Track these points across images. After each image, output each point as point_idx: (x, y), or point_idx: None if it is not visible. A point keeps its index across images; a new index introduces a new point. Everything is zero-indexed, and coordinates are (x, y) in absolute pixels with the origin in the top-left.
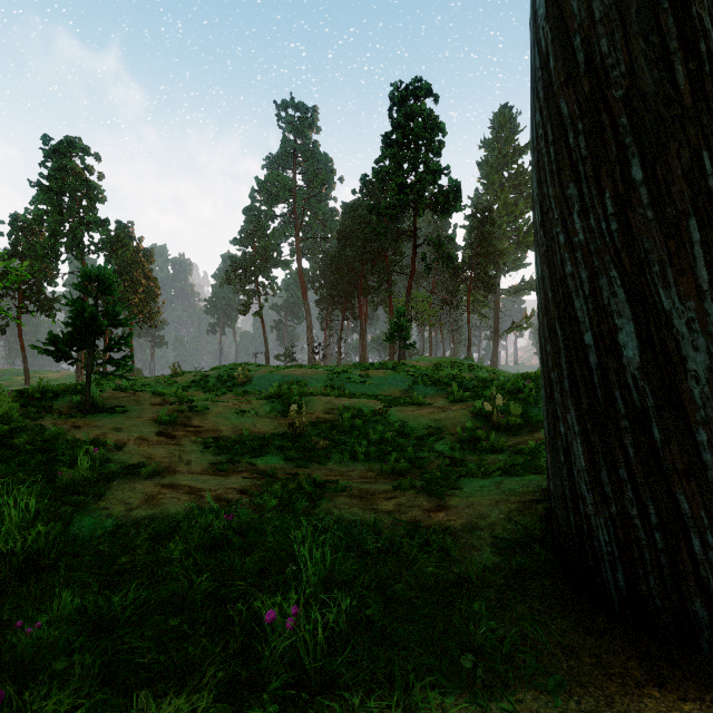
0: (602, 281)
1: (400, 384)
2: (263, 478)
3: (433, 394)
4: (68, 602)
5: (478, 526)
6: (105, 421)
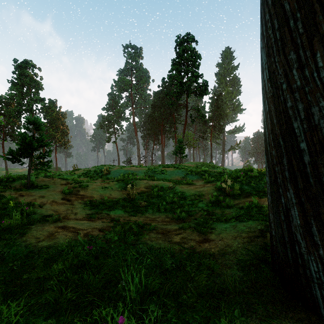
0: (313, 109)
1: (180, 174)
2: (112, 222)
3: (196, 179)
4: None
5: (227, 252)
6: (36, 192)
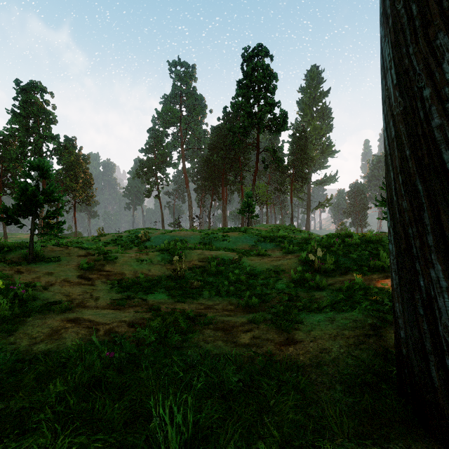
0: None
1: (249, 242)
2: (150, 311)
3: (271, 248)
4: None
5: (324, 361)
6: (42, 268)
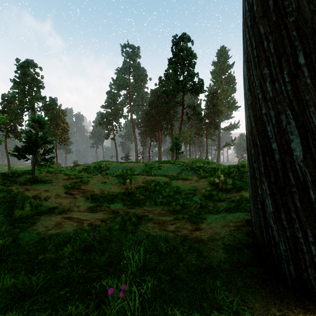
0: (282, 116)
1: (176, 170)
2: (113, 214)
3: (191, 175)
4: (7, 282)
5: (215, 238)
6: (41, 187)
